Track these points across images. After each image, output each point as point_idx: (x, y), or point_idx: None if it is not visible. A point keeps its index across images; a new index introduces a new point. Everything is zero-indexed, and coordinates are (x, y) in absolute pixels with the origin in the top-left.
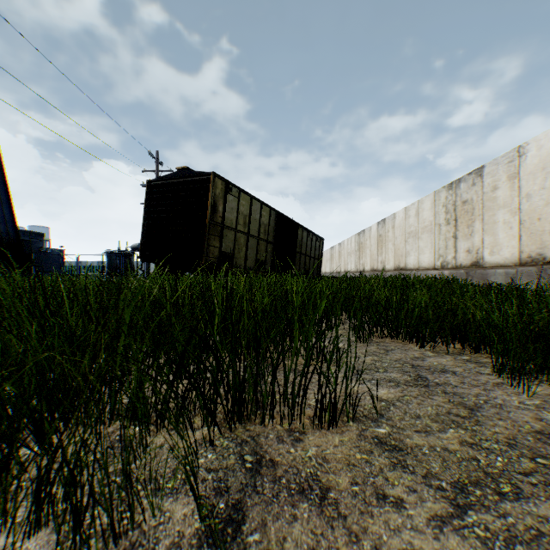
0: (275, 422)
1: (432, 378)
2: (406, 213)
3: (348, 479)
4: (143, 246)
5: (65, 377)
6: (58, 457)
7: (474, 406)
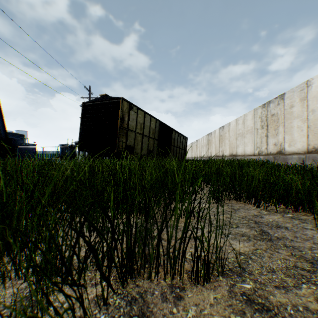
0: (159, 276)
1: (272, 233)
2: (236, 122)
3: None
4: (80, 141)
5: None
6: None
7: (313, 259)
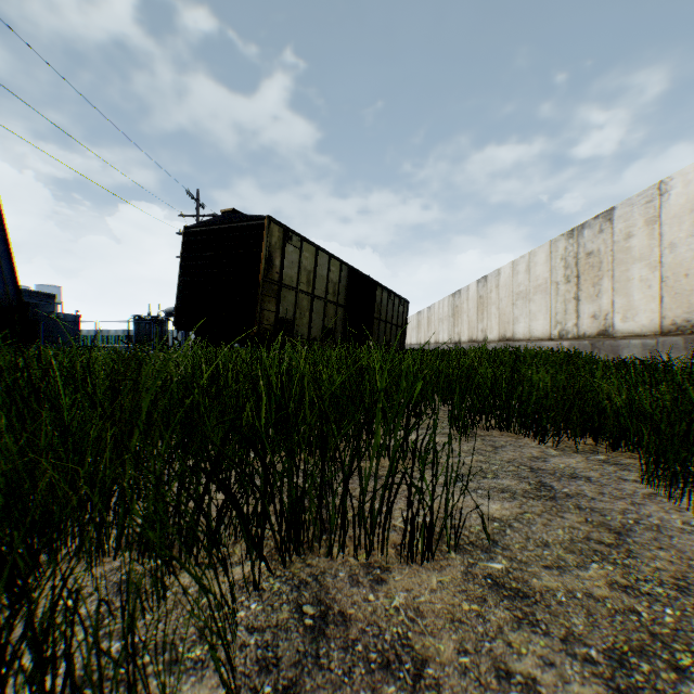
0: (347, 552)
1: (560, 487)
2: (513, 268)
3: (453, 644)
4: (178, 310)
5: (54, 490)
6: (18, 623)
7: (622, 527)
